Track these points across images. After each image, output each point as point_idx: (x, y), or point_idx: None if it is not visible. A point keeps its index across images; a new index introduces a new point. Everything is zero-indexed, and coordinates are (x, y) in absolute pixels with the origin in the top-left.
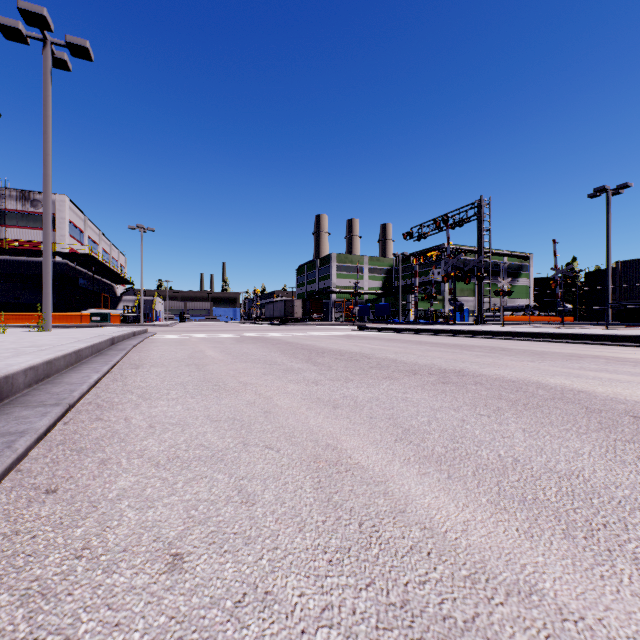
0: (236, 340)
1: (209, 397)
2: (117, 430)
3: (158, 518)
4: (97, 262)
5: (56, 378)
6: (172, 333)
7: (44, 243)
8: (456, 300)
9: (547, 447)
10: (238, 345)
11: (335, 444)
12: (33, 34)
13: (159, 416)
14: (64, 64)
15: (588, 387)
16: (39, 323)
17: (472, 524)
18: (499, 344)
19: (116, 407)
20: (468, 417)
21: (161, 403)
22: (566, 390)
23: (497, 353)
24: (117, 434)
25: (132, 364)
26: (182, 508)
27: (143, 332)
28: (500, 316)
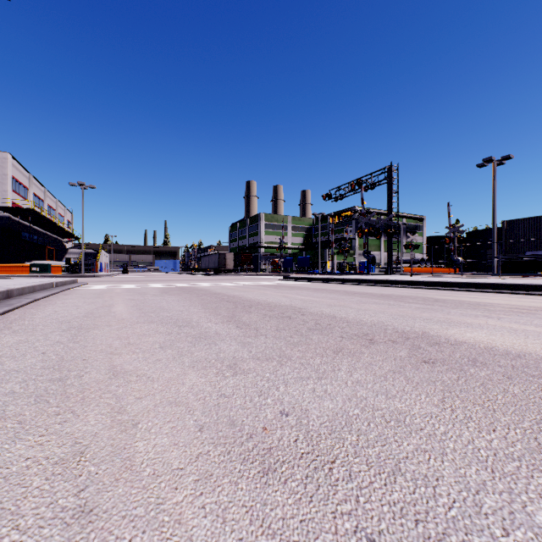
0: (162, 291)
1: (1, 427)
2: None
3: None
4: (40, 216)
5: None
6: (103, 283)
7: None
8: (369, 253)
9: None
10: (159, 297)
11: None
12: None
13: None
14: None
15: None
16: None
17: None
18: (424, 294)
19: None
20: None
21: None
22: None
23: (436, 305)
24: None
25: None
26: None
27: (70, 283)
28: (401, 267)
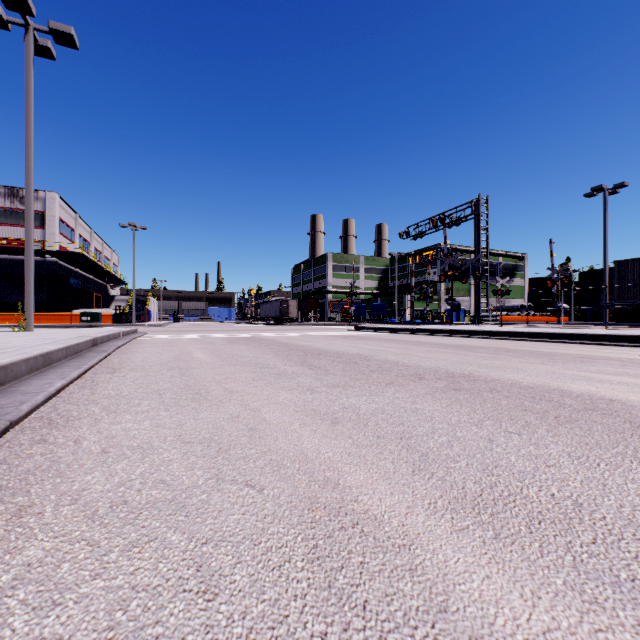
0: (228, 341)
1: (186, 409)
2: (59, 458)
3: (59, 631)
4: (88, 261)
5: (12, 386)
6: (163, 333)
7: (26, 239)
8: (453, 300)
9: (609, 481)
10: (229, 346)
11: (336, 478)
12: (14, 19)
13: (119, 436)
14: (48, 52)
15: (618, 394)
16: (20, 323)
17: (558, 639)
18: (502, 345)
19: (70, 423)
20: (495, 436)
21: (127, 417)
22: (595, 398)
23: (503, 354)
24: (56, 464)
25: (109, 368)
26: (104, 606)
27: (132, 332)
28: (496, 316)
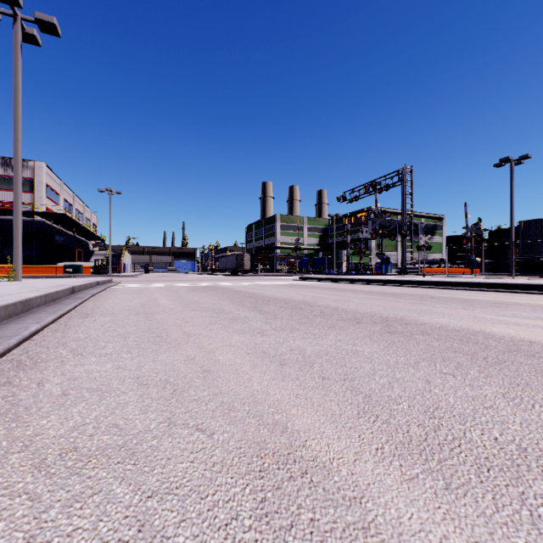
0: (190, 289)
1: (146, 351)
2: (19, 400)
3: None
4: (71, 221)
5: None
6: (134, 283)
7: (14, 201)
8: (383, 254)
9: None
10: (191, 294)
11: (284, 422)
12: (4, 10)
13: (80, 378)
14: (34, 39)
15: (536, 337)
16: (9, 274)
17: None
18: (426, 292)
19: (37, 365)
20: (432, 377)
21: (91, 360)
22: (516, 340)
23: (428, 301)
24: (15, 407)
25: (83, 313)
26: None
27: (107, 282)
28: (418, 268)
